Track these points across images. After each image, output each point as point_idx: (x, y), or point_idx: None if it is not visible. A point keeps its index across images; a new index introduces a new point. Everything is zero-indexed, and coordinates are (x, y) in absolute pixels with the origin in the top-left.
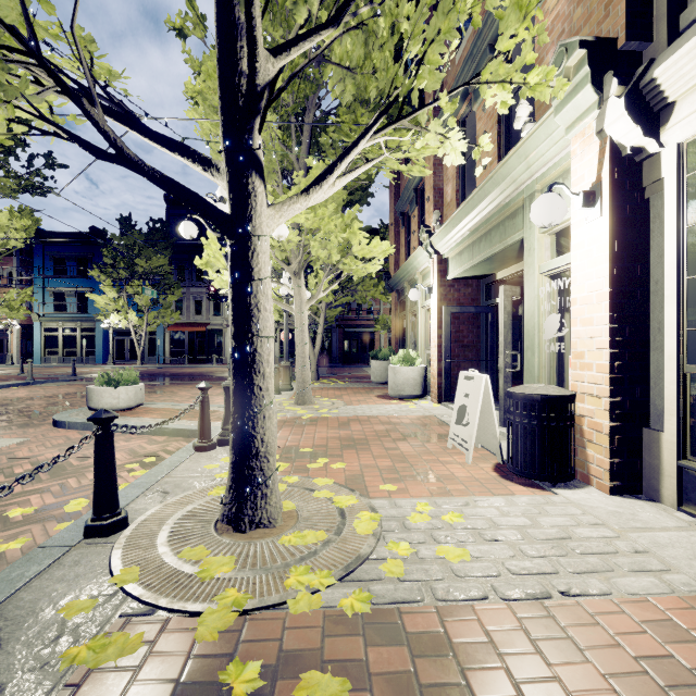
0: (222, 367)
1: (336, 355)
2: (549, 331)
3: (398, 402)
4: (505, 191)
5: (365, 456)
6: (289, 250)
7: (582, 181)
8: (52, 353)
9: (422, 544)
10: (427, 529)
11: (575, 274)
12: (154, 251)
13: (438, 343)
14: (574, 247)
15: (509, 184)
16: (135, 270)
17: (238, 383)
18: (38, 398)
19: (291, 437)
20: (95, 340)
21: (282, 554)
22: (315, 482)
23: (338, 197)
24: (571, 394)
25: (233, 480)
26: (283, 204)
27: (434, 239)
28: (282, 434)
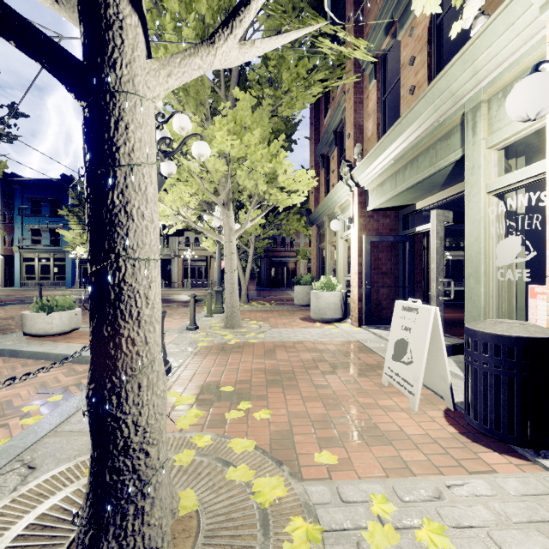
0: (169, 290)
1: (264, 280)
2: (504, 256)
3: (320, 325)
4: (440, 109)
5: (293, 396)
6: (218, 182)
7: None
8: (30, 279)
9: None
10: None
11: None
12: None
13: (359, 270)
14: None
15: (446, 99)
16: None
17: (95, 333)
18: None
19: (214, 369)
20: (65, 268)
21: None
22: (232, 446)
23: (265, 130)
24: None
25: (90, 486)
26: (173, 56)
27: (355, 172)
28: (205, 364)
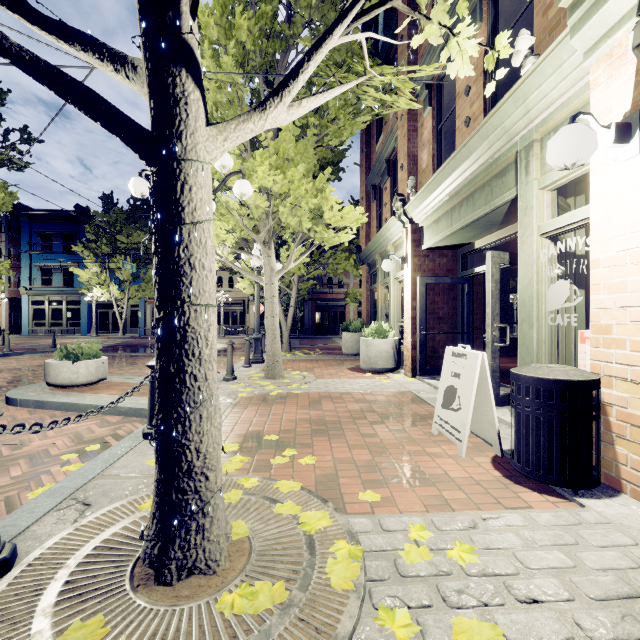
0: None
1: (308, 326)
2: (554, 300)
3: (371, 376)
4: (494, 146)
5: (339, 445)
6: (258, 218)
7: (608, 114)
8: (39, 325)
9: (427, 609)
10: (430, 575)
11: (597, 230)
12: (135, 228)
13: (413, 315)
14: (595, 197)
15: (500, 136)
16: (117, 246)
17: (163, 370)
18: (7, 371)
19: (257, 419)
20: (79, 313)
21: (217, 635)
22: (278, 487)
23: (309, 162)
24: (598, 378)
25: (157, 505)
26: (228, 122)
27: (408, 208)
28: (246, 415)
